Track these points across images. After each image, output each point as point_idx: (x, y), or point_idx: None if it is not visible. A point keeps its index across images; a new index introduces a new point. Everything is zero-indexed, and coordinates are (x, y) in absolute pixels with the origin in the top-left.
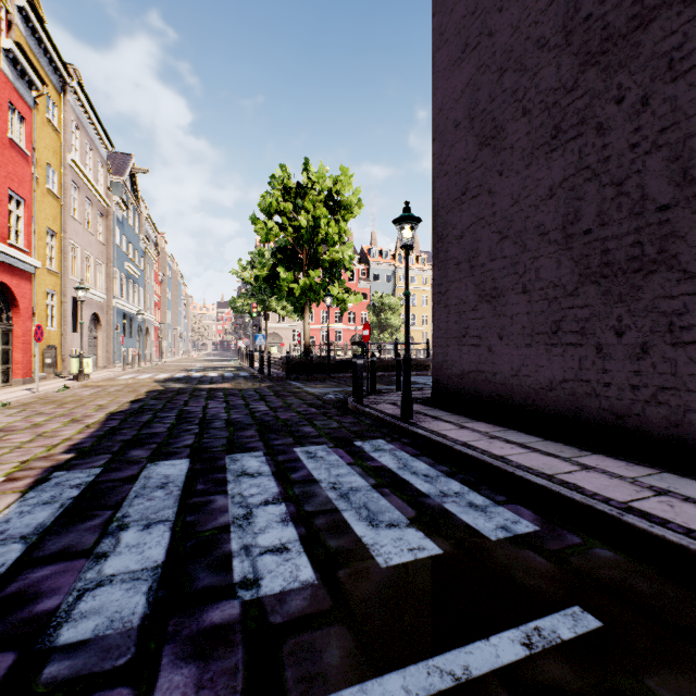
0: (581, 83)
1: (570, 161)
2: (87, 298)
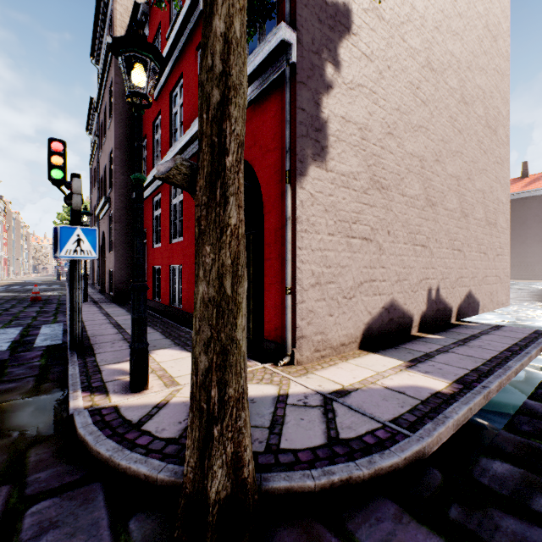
0: None
1: None
2: None
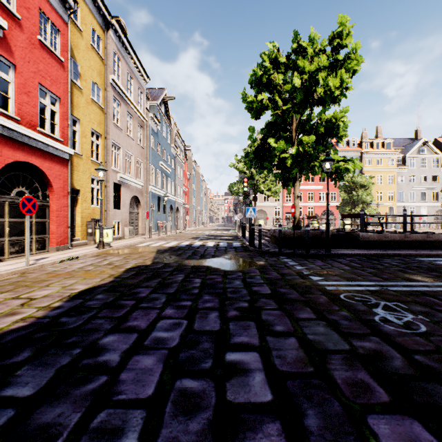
0: None
1: None
2: (128, 184)
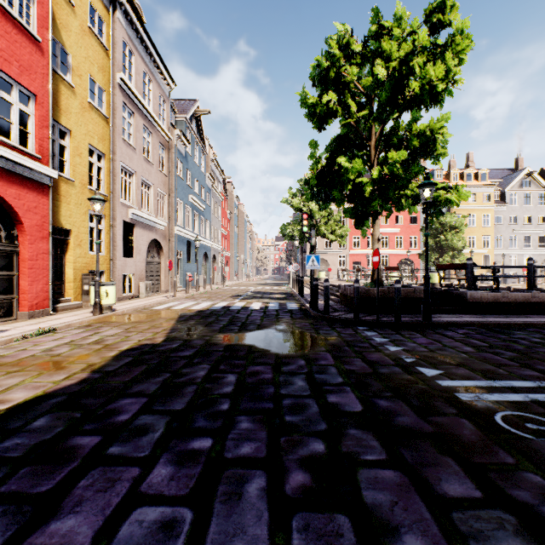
0: None
1: None
2: (144, 224)
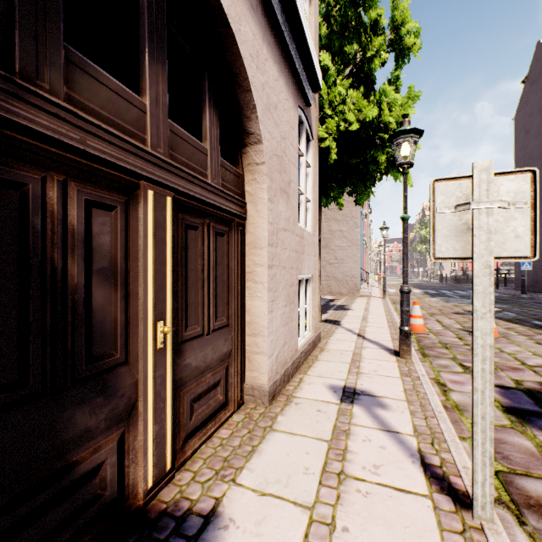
0: (541, 215)
1: (540, 231)
2: None
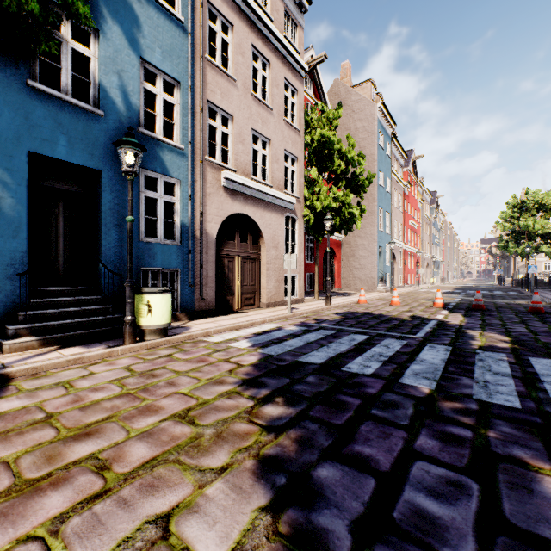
0: None
1: None
2: (426, 257)
